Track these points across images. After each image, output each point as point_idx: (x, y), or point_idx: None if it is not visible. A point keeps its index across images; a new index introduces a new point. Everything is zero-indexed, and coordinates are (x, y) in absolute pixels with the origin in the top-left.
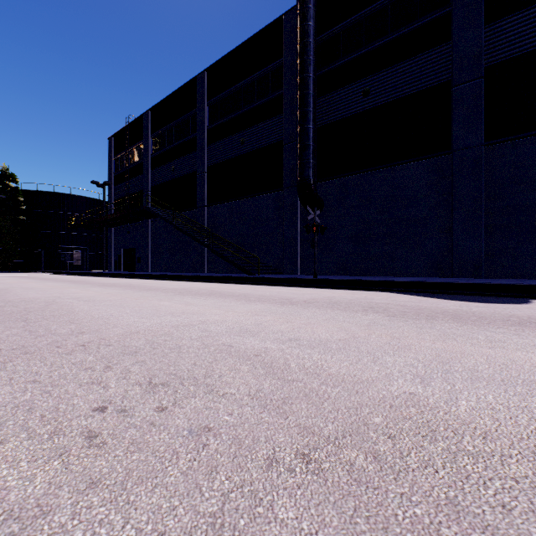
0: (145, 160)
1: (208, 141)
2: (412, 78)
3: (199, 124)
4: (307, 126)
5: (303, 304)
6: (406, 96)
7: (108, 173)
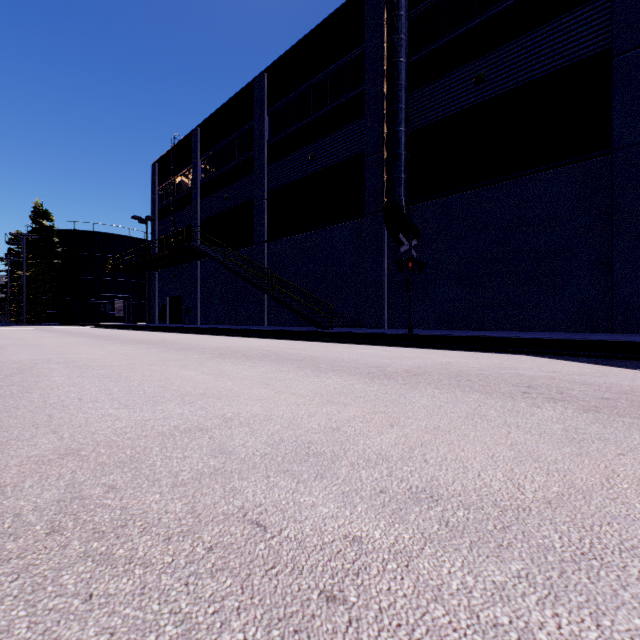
0: (193, 188)
1: (269, 159)
2: (548, 51)
3: (257, 139)
4: (398, 128)
5: (406, 377)
6: (539, 78)
7: (152, 206)
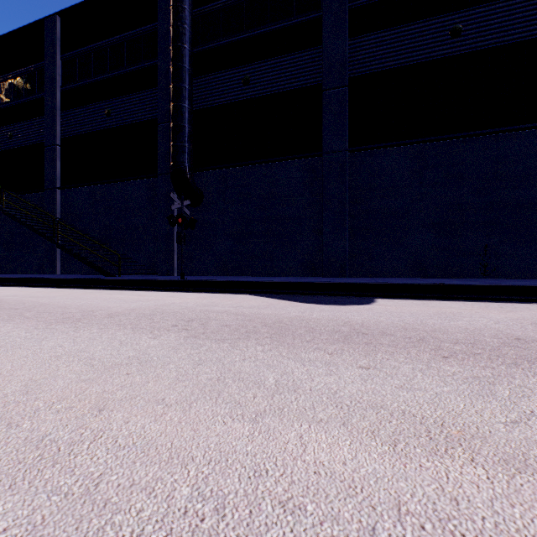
0: None
1: (62, 105)
2: (289, 74)
3: (49, 81)
4: (182, 103)
5: (94, 320)
6: (284, 92)
7: None
